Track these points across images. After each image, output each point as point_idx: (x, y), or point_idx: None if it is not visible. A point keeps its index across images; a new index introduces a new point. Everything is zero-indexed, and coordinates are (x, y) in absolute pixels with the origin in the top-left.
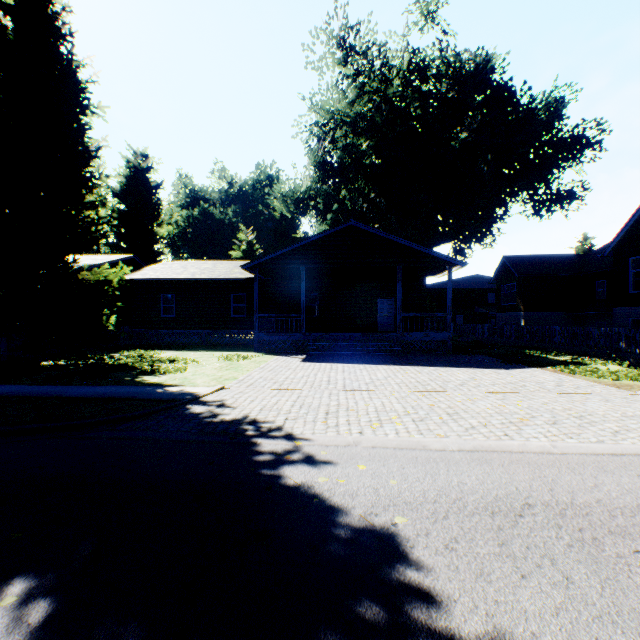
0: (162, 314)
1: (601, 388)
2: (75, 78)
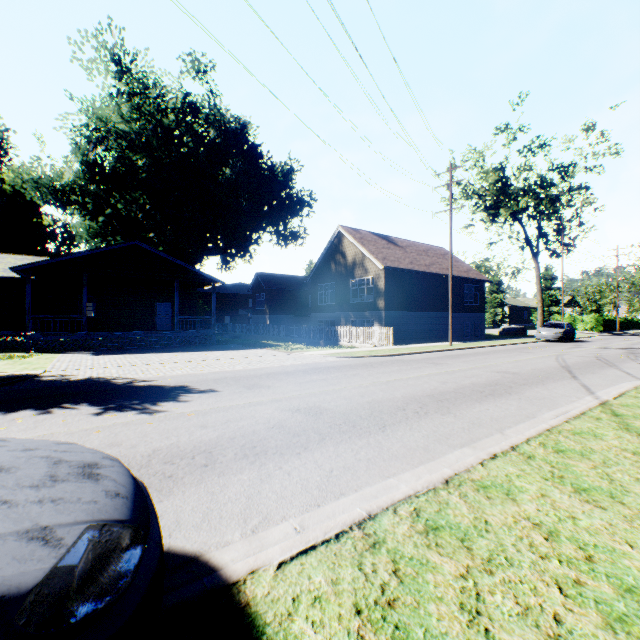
0: None
1: (281, 353)
2: None
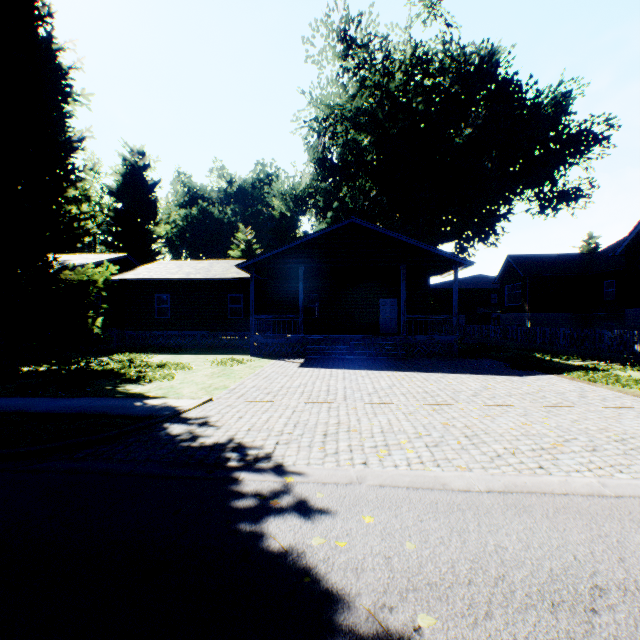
0: (156, 315)
1: (631, 400)
2: (55, 63)
